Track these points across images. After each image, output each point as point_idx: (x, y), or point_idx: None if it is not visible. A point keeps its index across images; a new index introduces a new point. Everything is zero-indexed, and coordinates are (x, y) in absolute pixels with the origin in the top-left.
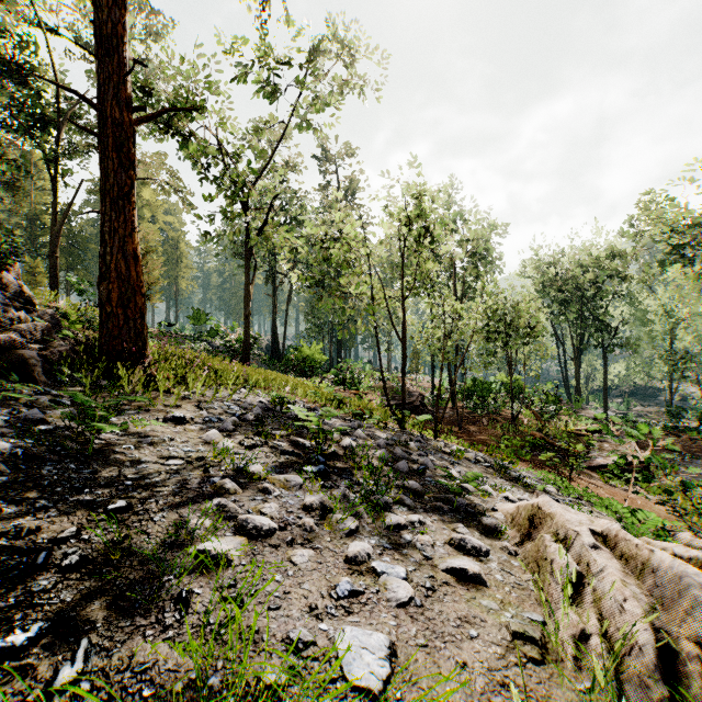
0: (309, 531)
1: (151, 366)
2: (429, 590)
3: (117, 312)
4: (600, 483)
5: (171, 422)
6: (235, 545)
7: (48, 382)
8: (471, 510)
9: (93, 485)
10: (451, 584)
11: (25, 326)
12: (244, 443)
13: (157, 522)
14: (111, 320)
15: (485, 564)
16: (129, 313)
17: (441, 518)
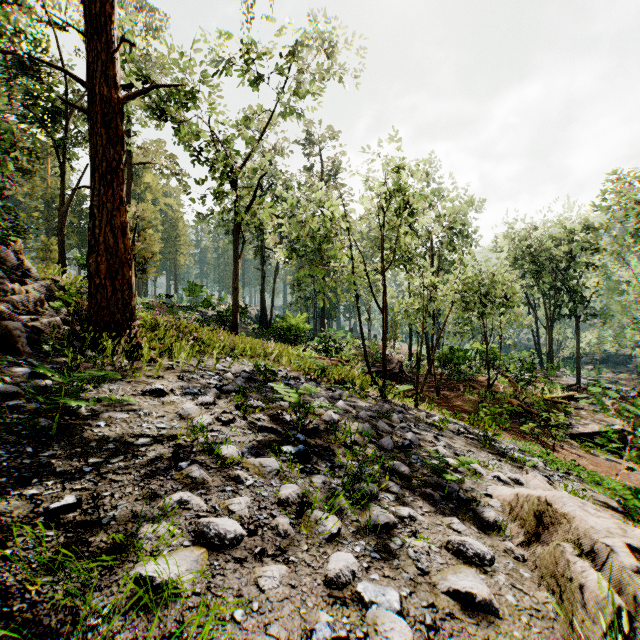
0: (283, 536)
1: (138, 337)
2: (430, 629)
3: (106, 283)
4: (581, 452)
5: (150, 395)
6: (188, 566)
7: (33, 353)
8: (463, 497)
9: (46, 473)
10: (456, 614)
11: (18, 297)
12: (221, 418)
13: (104, 526)
14: (99, 292)
15: (491, 577)
16: (117, 284)
17: (433, 509)
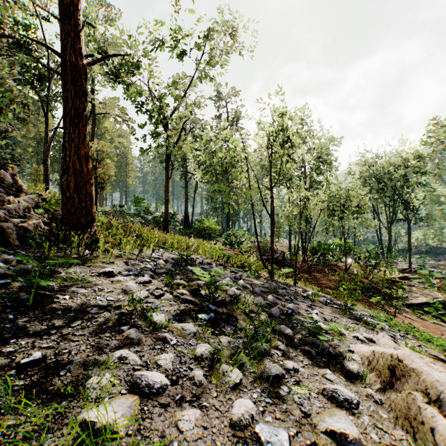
0: (198, 385)
1: (97, 234)
2: None
3: (74, 196)
4: (413, 317)
5: (104, 275)
6: (123, 411)
7: (21, 245)
8: (333, 353)
9: (22, 334)
10: None
11: (12, 206)
12: (154, 293)
13: (61, 377)
14: (69, 202)
15: (358, 418)
16: (82, 197)
17: (310, 362)
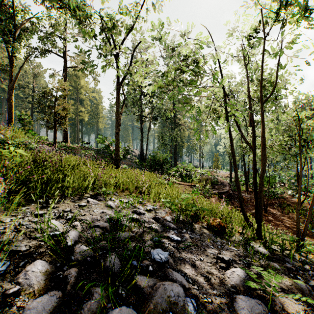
0: None
1: None
2: None
3: None
4: None
5: None
6: None
7: None
8: None
9: None
10: None
11: None
12: None
13: None
14: None
15: None
16: None
17: None
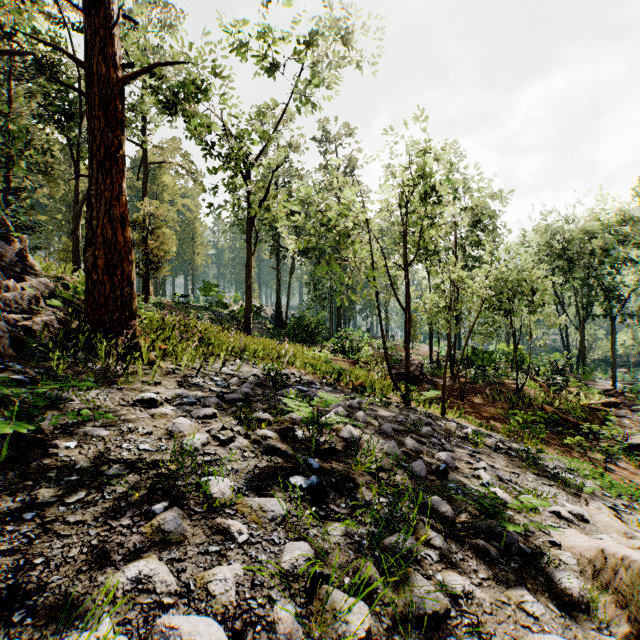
0: None
1: (138, 337)
2: None
3: (103, 279)
4: (630, 467)
5: (141, 405)
6: None
7: (17, 355)
8: (526, 550)
9: None
10: None
11: (11, 295)
12: (218, 437)
13: (13, 627)
14: (97, 288)
15: None
16: (116, 280)
17: (491, 573)
